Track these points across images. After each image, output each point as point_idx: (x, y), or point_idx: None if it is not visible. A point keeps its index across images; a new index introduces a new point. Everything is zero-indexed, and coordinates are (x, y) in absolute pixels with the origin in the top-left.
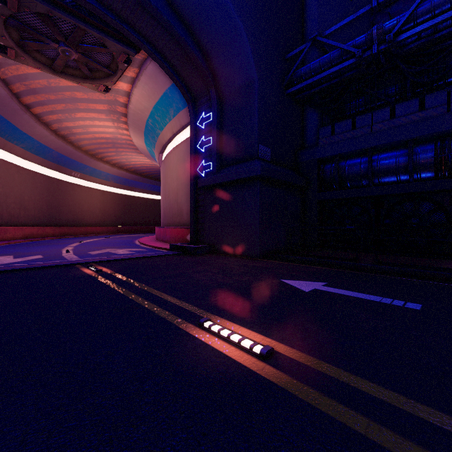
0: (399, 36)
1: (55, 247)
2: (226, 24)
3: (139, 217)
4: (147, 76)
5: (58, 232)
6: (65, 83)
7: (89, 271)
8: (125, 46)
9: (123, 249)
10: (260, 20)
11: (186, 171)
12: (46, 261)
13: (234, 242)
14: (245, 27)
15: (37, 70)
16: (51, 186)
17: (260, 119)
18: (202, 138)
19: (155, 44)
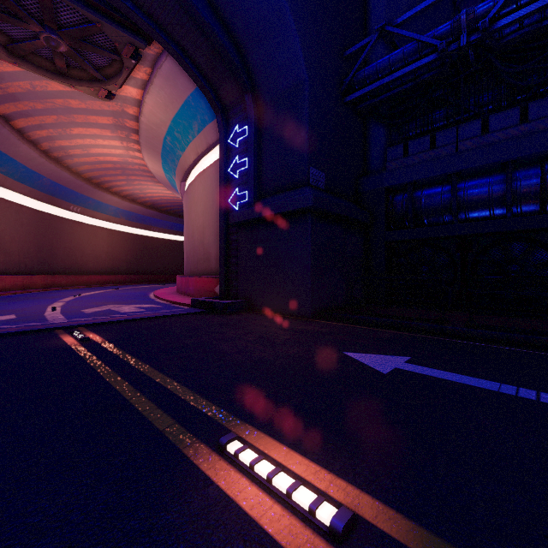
0: (496, 22)
1: (40, 303)
2: (266, 4)
3: (158, 264)
4: (163, 78)
5: (51, 281)
6: (54, 87)
7: (70, 340)
8: (131, 35)
9: (131, 305)
10: (312, 2)
11: (214, 204)
12: (17, 324)
13: (276, 296)
14: (291, 8)
15: (16, 67)
16: (41, 223)
17: (312, 133)
18: (235, 159)
19: (171, 33)
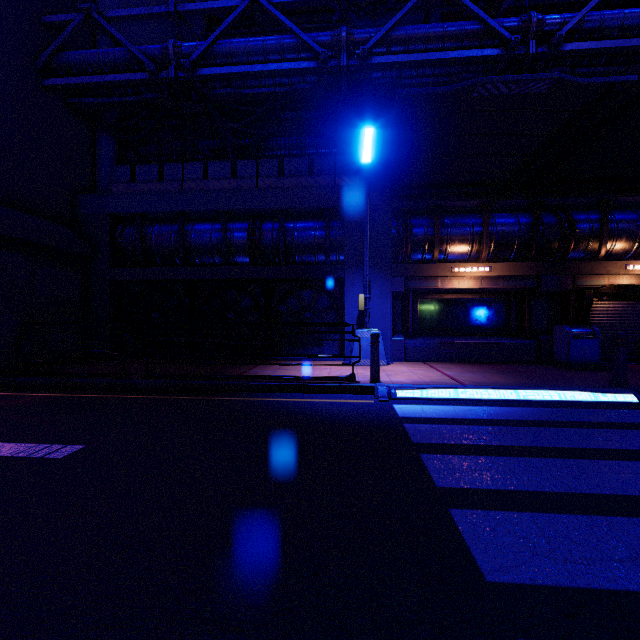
0: (199, 69)
1: None
2: None
3: None
4: None
5: None
6: None
7: None
8: None
9: None
10: None
11: None
12: None
13: None
14: None
15: None
16: None
17: None
18: None
19: None
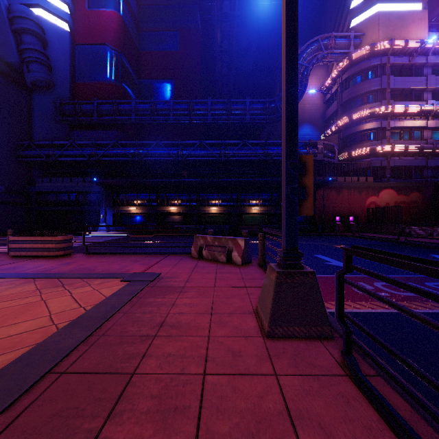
0: (58, 158)
1: None
2: None
3: None
4: None
5: None
6: None
7: None
8: None
9: None
10: None
11: None
12: None
13: None
14: None
15: None
16: None
17: None
18: None
19: None
